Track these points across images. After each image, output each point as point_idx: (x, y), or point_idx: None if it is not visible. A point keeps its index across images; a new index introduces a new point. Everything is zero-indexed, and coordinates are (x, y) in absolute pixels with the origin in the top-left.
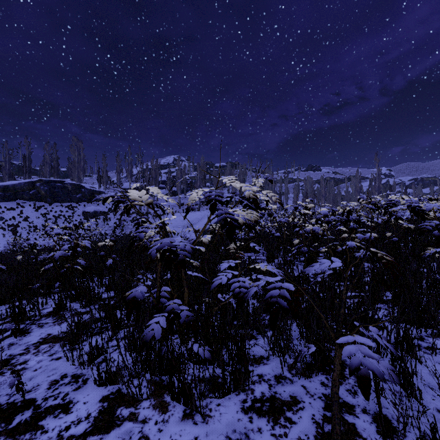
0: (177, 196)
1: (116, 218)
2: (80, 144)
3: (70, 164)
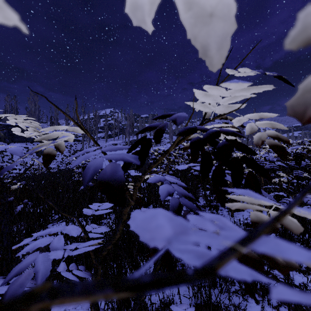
0: (112, 138)
1: (63, 155)
2: (36, 97)
3: (28, 113)
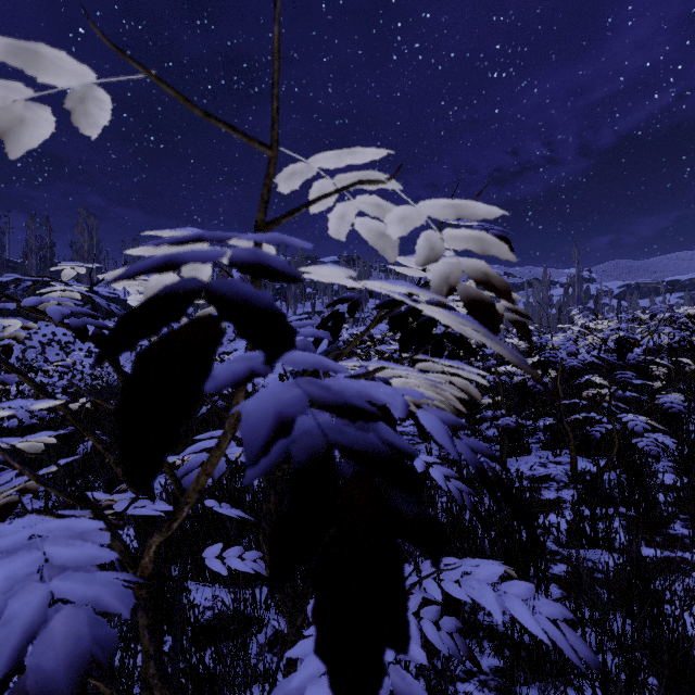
0: None
1: None
2: (92, 221)
3: (75, 254)
